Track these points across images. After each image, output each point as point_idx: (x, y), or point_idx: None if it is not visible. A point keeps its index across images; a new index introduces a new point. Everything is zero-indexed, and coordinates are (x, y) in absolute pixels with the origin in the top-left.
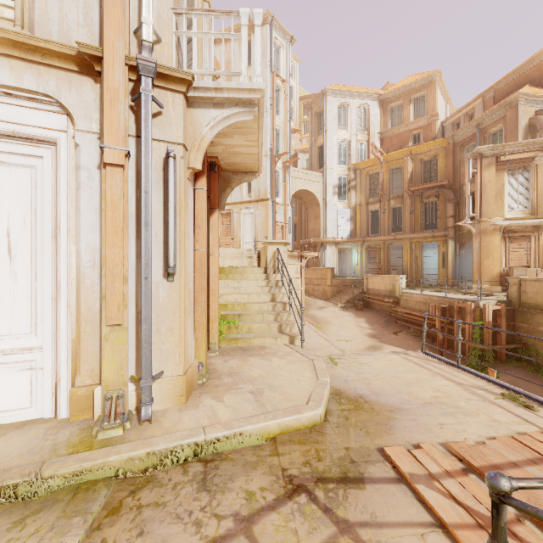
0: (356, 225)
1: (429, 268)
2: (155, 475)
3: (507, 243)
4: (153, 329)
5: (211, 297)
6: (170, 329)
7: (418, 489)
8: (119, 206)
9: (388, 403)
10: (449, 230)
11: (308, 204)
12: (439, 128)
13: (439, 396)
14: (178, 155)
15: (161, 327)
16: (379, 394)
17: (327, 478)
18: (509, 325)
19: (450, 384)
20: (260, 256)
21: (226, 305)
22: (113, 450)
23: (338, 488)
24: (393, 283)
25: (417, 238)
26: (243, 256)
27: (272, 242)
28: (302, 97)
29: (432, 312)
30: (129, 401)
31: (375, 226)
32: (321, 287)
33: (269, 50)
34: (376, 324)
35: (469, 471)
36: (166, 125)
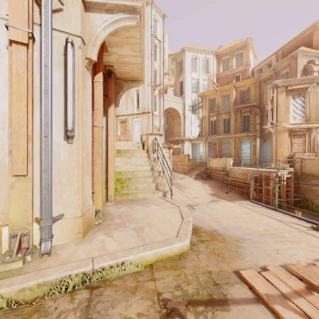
0: (202, 129)
1: (245, 155)
2: (44, 304)
3: (292, 138)
4: (56, 180)
5: (109, 164)
6: (69, 181)
7: (277, 309)
8: (23, 78)
9: (234, 235)
10: (257, 132)
11: (174, 116)
12: (250, 72)
13: (269, 229)
14: (76, 45)
15: (62, 178)
16: (227, 229)
17: (196, 300)
18: (295, 186)
19: (274, 221)
20: (144, 145)
21: (121, 172)
22: (5, 283)
23: (206, 310)
24: (225, 163)
25: (238, 137)
26: (134, 146)
27: (152, 133)
28: (170, 54)
29: (249, 179)
30: (34, 238)
31: (213, 130)
32: (182, 166)
33: (150, 21)
34: (215, 187)
35: (311, 289)
36: (66, 20)
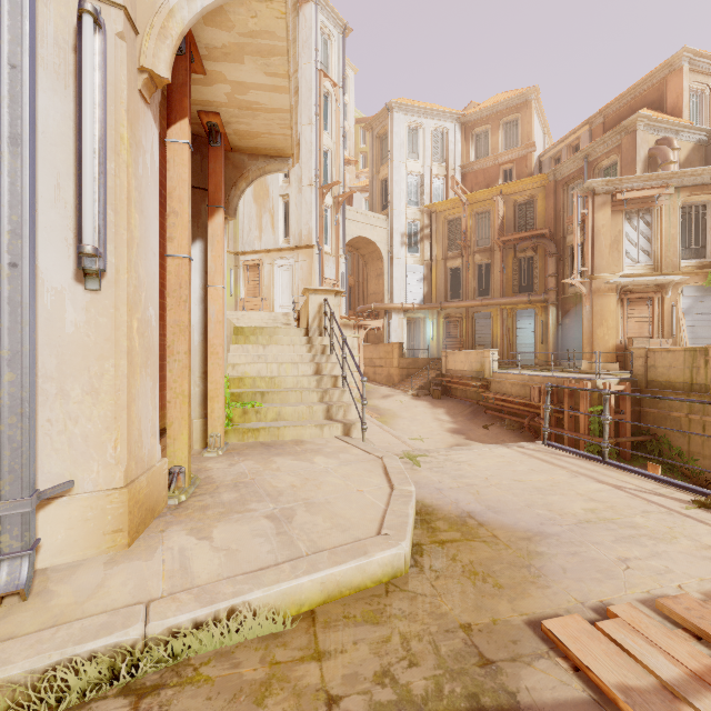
0: (431, 287)
1: (525, 343)
2: None
3: (625, 306)
4: (51, 391)
5: (210, 357)
6: (91, 392)
7: None
8: None
9: (518, 525)
10: (550, 293)
11: (368, 257)
12: (535, 163)
13: (597, 509)
14: (112, 28)
15: (70, 386)
16: (500, 510)
17: None
18: (634, 411)
19: (606, 489)
20: (300, 318)
21: (243, 380)
22: None
23: None
24: (481, 361)
25: (510, 304)
26: (277, 322)
27: (317, 289)
28: (359, 119)
29: (535, 397)
30: None
31: (456, 289)
32: (386, 369)
33: (314, 39)
34: (459, 416)
35: None
36: None
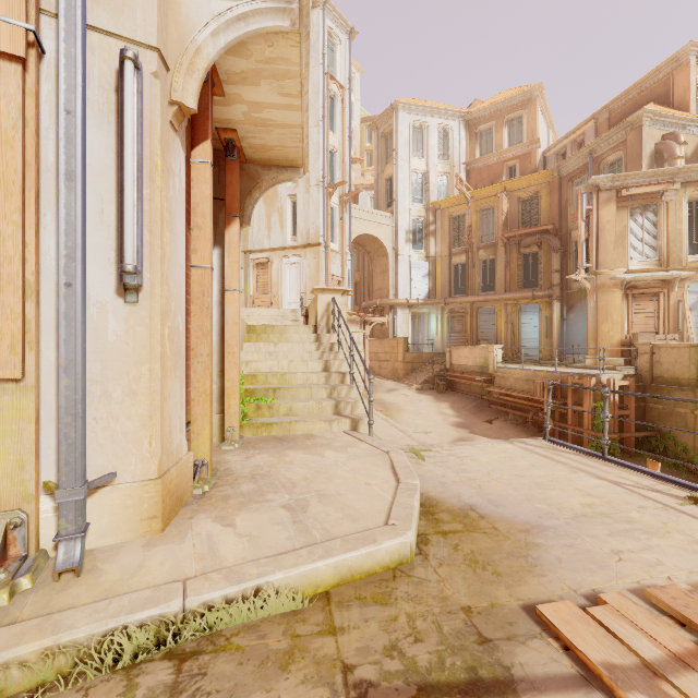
0: (436, 282)
1: (529, 338)
2: None
3: (630, 302)
4: (96, 392)
5: (227, 357)
6: (130, 393)
7: None
8: (13, 141)
9: (517, 518)
10: (554, 288)
11: (373, 254)
12: (540, 159)
13: (594, 504)
14: (147, 69)
15: (112, 388)
16: (500, 504)
17: (439, 684)
18: (638, 406)
19: (604, 484)
20: (308, 316)
21: (256, 376)
22: None
23: None
24: (485, 356)
25: (514, 300)
26: (286, 319)
27: (325, 289)
28: (365, 118)
29: (538, 392)
30: (41, 533)
31: (460, 285)
32: (391, 363)
33: (321, 43)
34: (463, 410)
35: None
36: (123, 8)
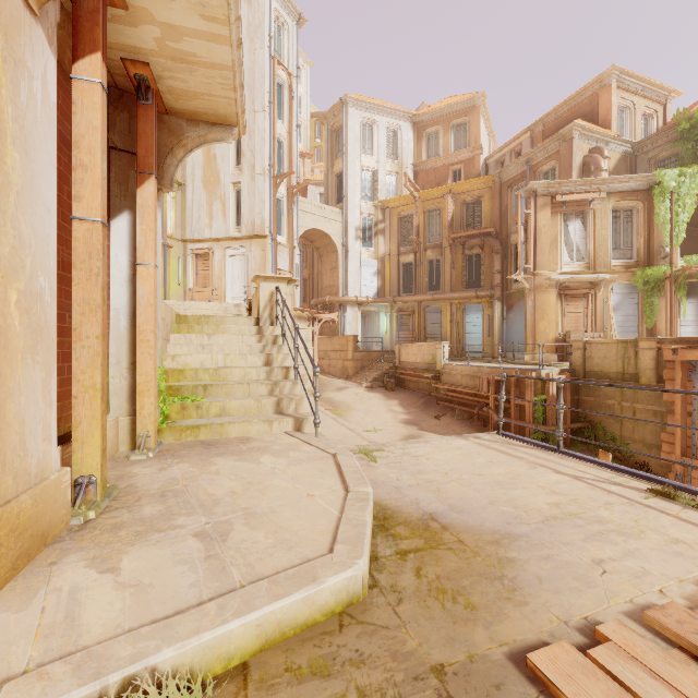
0: (385, 281)
1: (473, 336)
2: None
3: (563, 302)
4: None
5: (140, 346)
6: None
7: None
8: None
9: (484, 526)
10: (495, 289)
11: (322, 250)
12: (482, 165)
13: (560, 503)
14: None
15: None
16: (463, 510)
17: None
18: (573, 399)
19: (565, 480)
20: (251, 309)
21: (183, 372)
22: None
23: None
24: (433, 353)
25: (459, 299)
26: (228, 313)
27: (268, 276)
28: (314, 113)
29: (484, 387)
30: None
31: (408, 284)
32: (341, 362)
33: (267, 24)
34: (412, 407)
35: None
36: None
